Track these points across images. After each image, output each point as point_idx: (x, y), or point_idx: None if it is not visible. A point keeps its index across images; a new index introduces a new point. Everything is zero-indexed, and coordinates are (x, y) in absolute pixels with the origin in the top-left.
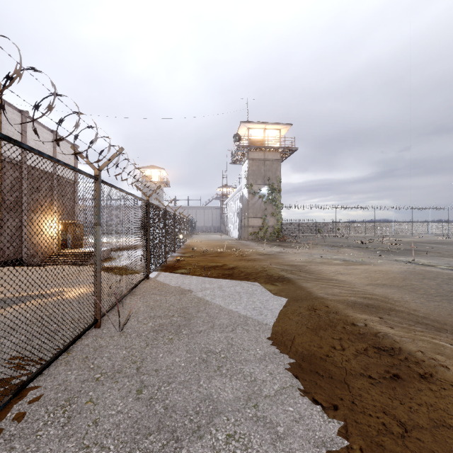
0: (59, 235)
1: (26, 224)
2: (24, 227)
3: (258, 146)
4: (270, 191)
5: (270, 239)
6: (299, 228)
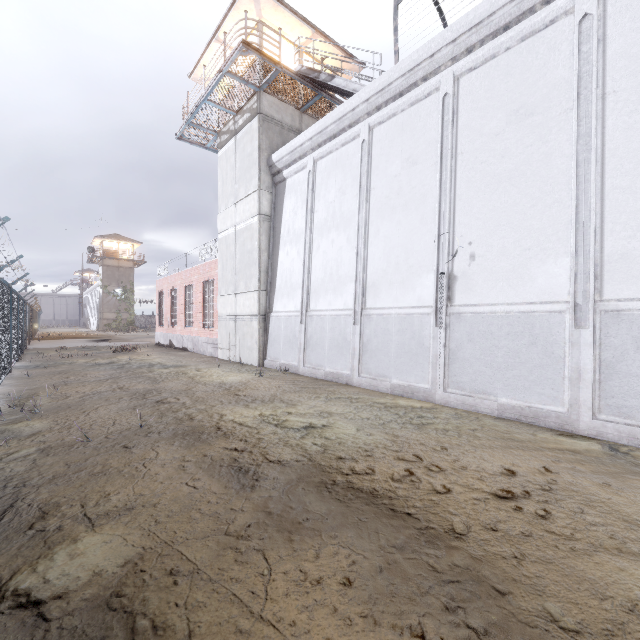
0: None
1: None
2: None
3: (112, 258)
4: (124, 292)
5: (123, 329)
6: None
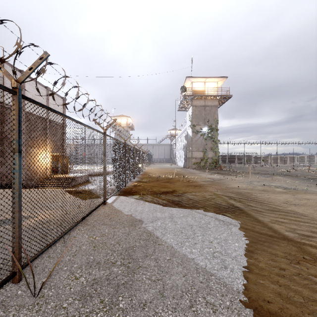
0: (50, 164)
1: (25, 156)
2: (23, 158)
3: (200, 95)
4: (209, 130)
5: (209, 168)
6: (230, 160)
